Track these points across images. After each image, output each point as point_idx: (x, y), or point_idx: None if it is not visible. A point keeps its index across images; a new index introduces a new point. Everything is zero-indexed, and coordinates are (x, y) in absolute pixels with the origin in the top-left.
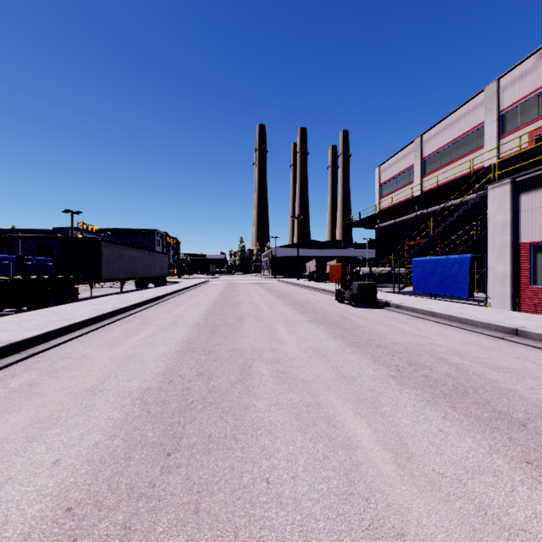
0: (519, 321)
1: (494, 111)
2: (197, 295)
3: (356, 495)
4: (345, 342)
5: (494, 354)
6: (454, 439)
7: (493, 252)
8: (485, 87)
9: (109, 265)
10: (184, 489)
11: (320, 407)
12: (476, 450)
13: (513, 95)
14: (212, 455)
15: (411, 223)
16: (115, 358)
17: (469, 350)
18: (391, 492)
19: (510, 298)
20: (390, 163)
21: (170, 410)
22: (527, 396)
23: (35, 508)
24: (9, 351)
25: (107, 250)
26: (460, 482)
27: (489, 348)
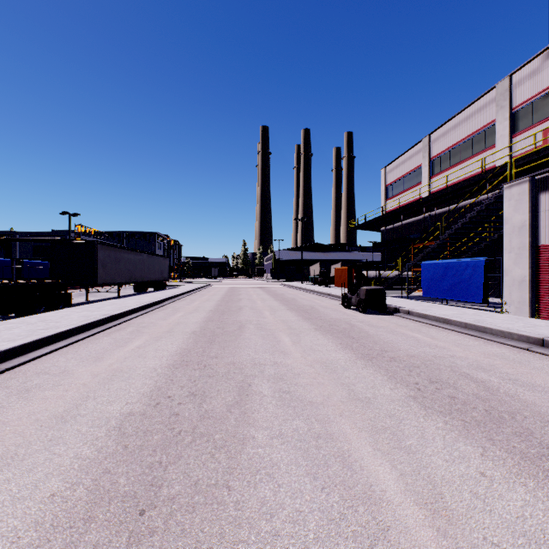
0: (543, 330)
1: (506, 108)
2: (197, 300)
3: None
4: (355, 354)
5: (523, 369)
6: (502, 488)
7: (510, 255)
8: (497, 84)
9: (105, 269)
10: None
11: (332, 440)
12: (533, 504)
13: (526, 91)
14: (197, 513)
15: (418, 225)
16: (98, 374)
17: (494, 363)
18: None
19: (528, 304)
20: (397, 163)
21: (152, 444)
22: None
23: None
24: None
25: (102, 253)
26: None
27: (516, 361)
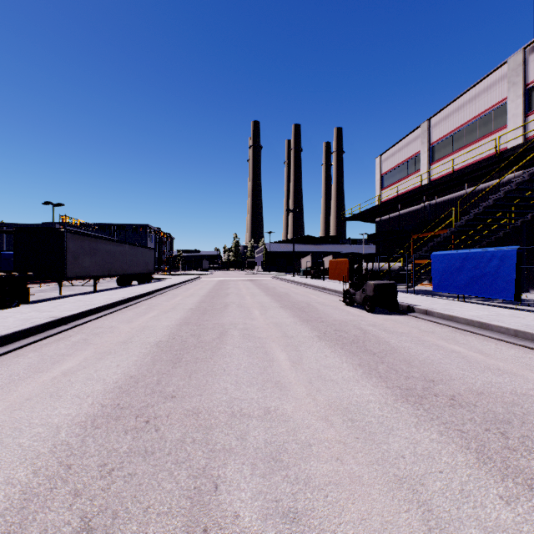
0: None
1: (520, 85)
2: (179, 296)
3: None
4: (389, 388)
5: None
6: None
7: None
8: (508, 59)
9: (77, 260)
10: None
11: None
12: None
13: None
14: None
15: (416, 215)
16: None
17: None
18: None
19: None
20: (393, 151)
21: None
22: None
23: None
24: None
25: (74, 242)
26: None
27: None
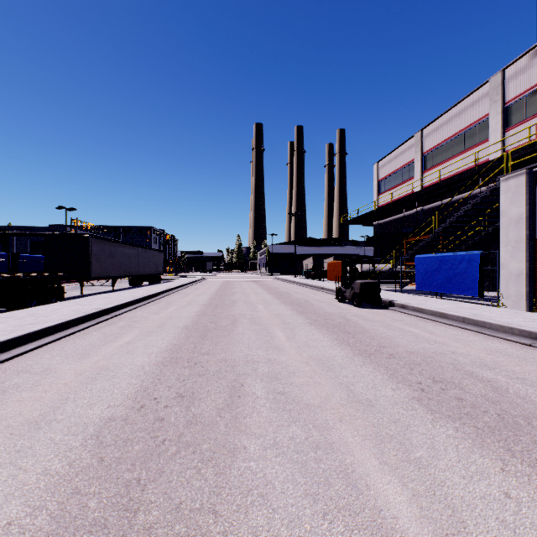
0: None
1: (499, 103)
2: (191, 294)
3: None
4: (352, 350)
5: (530, 366)
6: (532, 514)
7: (506, 249)
8: (489, 78)
9: (99, 262)
10: None
11: (332, 451)
12: None
13: (519, 86)
14: None
15: (410, 219)
16: (82, 373)
17: (498, 360)
18: None
19: (526, 298)
20: (389, 158)
21: (131, 456)
22: None
23: None
24: None
25: (97, 246)
26: None
27: (520, 358)
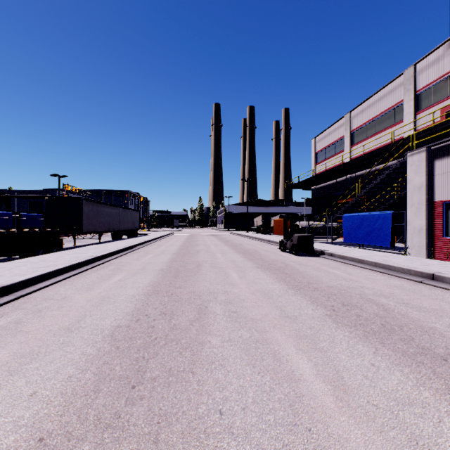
0: (434, 267)
1: (412, 91)
2: (163, 245)
3: (300, 426)
4: (287, 285)
5: (415, 296)
6: (385, 373)
7: (411, 209)
8: (404, 71)
9: (89, 220)
10: (145, 420)
11: (267, 343)
12: (404, 382)
13: (427, 77)
14: (171, 387)
15: (341, 185)
16: (91, 299)
17: (393, 292)
18: (331, 423)
19: (426, 248)
20: (324, 134)
21: (136, 346)
22: (445, 333)
23: (10, 438)
24: (0, 293)
25: (87, 207)
26: (392, 413)
27: (410, 290)
